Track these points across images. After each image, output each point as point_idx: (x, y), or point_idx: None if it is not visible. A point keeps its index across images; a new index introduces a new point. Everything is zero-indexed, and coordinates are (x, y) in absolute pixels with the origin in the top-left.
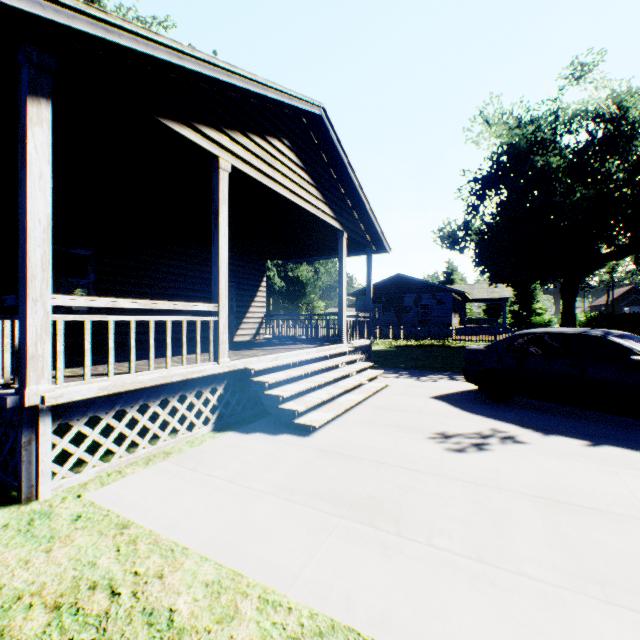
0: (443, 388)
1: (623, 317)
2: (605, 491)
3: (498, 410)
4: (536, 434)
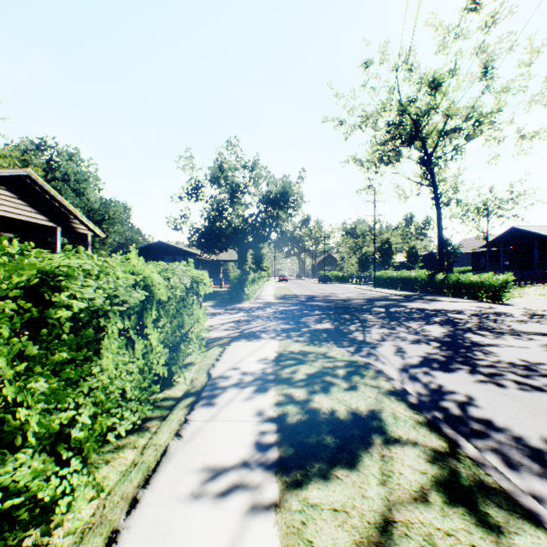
0: None
1: None
2: None
3: None
4: None
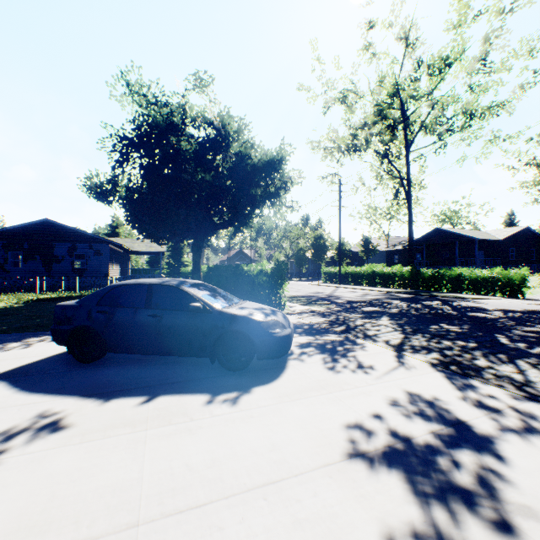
0: (30, 356)
1: (224, 268)
2: (111, 487)
3: (78, 376)
4: (95, 404)
